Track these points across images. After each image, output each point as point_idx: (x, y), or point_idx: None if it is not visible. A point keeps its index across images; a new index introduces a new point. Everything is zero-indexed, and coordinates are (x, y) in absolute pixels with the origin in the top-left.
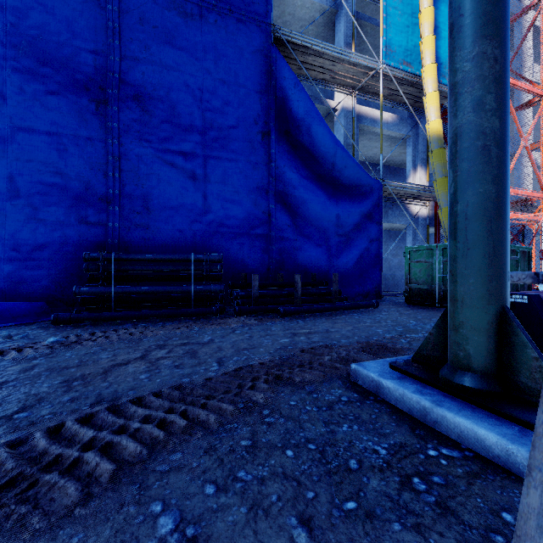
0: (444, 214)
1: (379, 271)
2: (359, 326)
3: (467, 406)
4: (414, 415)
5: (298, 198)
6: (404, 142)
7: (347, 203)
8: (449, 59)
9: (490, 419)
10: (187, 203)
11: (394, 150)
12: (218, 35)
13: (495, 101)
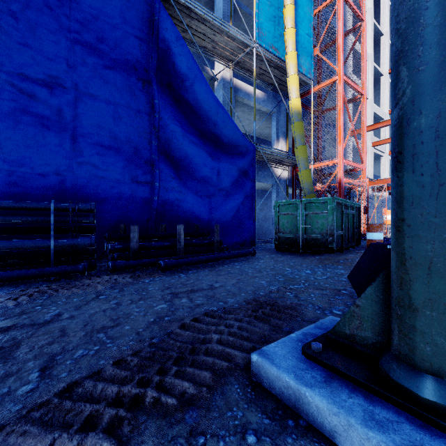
0: (303, 175)
1: (253, 223)
2: (243, 277)
3: None
4: None
5: (181, 152)
6: (269, 117)
7: (227, 160)
8: None
9: None
10: (52, 143)
11: (262, 124)
12: None
13: None
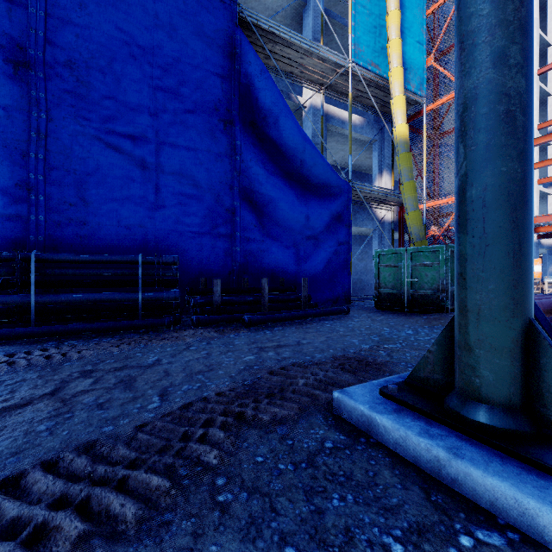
0: (410, 218)
1: (348, 276)
2: (332, 336)
3: (492, 455)
4: (422, 466)
5: (265, 196)
6: (370, 146)
7: (316, 203)
8: (458, 5)
9: (531, 477)
10: (136, 195)
11: (361, 154)
12: (174, 4)
13: (520, 54)
